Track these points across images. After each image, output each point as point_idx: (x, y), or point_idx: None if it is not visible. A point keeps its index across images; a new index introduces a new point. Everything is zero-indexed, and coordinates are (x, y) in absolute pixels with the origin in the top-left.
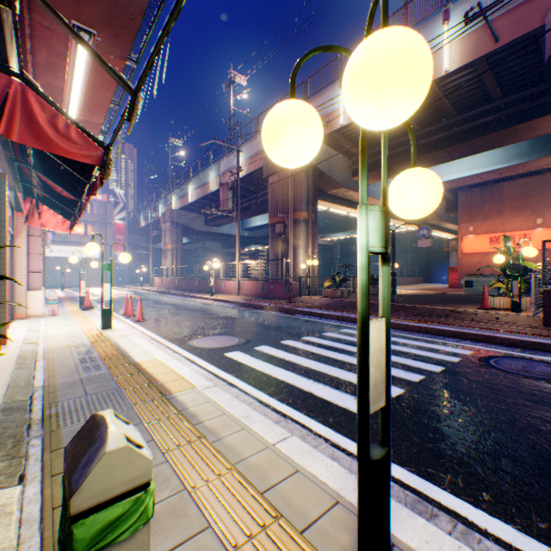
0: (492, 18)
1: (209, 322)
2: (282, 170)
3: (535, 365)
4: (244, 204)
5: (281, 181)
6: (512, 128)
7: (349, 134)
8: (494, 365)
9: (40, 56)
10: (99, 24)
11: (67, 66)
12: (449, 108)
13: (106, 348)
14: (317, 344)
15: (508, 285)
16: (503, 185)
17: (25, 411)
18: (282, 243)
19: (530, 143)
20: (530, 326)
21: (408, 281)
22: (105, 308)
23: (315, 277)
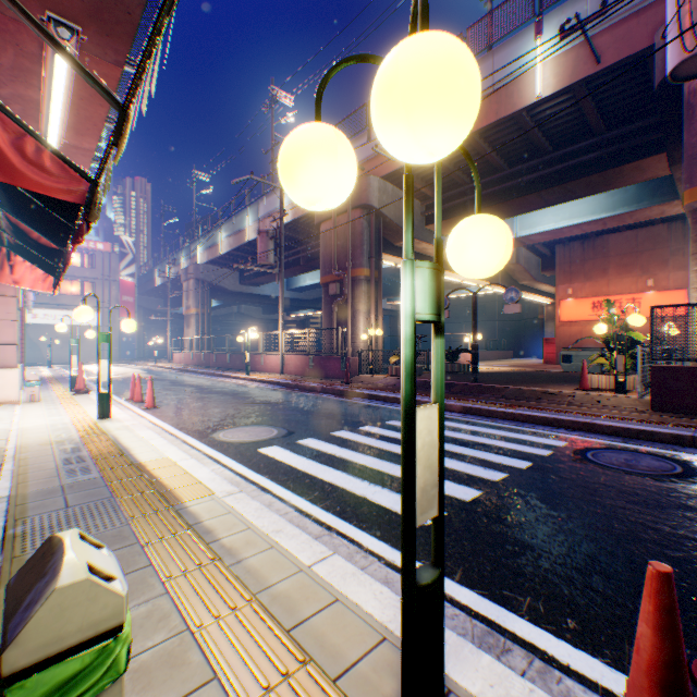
0: (593, 34)
1: (242, 409)
2: (338, 214)
3: (640, 458)
4: (291, 258)
5: (337, 229)
6: (617, 169)
7: (422, 172)
8: (592, 459)
9: (6, 57)
10: (84, 18)
11: (43, 72)
12: (543, 142)
13: (100, 444)
14: (377, 436)
15: (612, 360)
16: (608, 238)
17: None
18: (338, 307)
19: (639, 188)
20: (637, 411)
21: (495, 356)
22: (102, 392)
23: (379, 351)
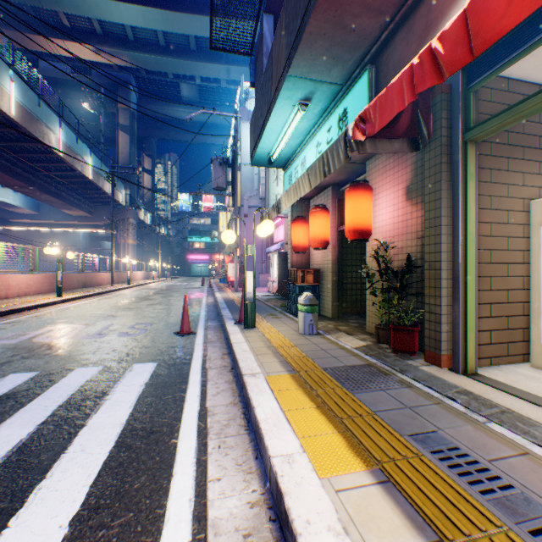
0: None
1: None
2: None
3: None
4: None
5: None
6: None
7: None
8: None
9: None
10: None
11: None
12: None
13: None
14: None
15: None
16: None
17: (420, 379)
18: None
19: None
20: None
21: None
22: None
23: None
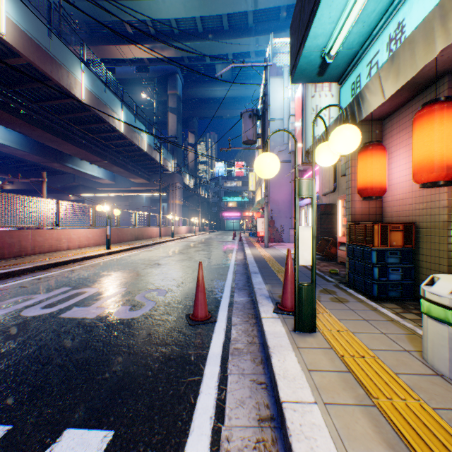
0: None
1: None
2: None
3: None
4: None
5: None
6: None
7: None
8: None
9: None
10: None
11: None
12: None
13: None
14: None
15: None
16: None
17: None
18: None
19: None
20: None
21: None
22: None
23: None
